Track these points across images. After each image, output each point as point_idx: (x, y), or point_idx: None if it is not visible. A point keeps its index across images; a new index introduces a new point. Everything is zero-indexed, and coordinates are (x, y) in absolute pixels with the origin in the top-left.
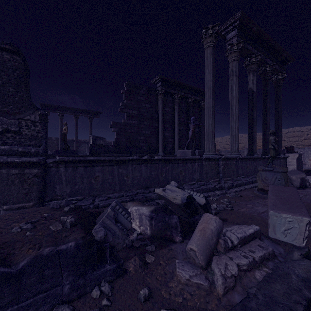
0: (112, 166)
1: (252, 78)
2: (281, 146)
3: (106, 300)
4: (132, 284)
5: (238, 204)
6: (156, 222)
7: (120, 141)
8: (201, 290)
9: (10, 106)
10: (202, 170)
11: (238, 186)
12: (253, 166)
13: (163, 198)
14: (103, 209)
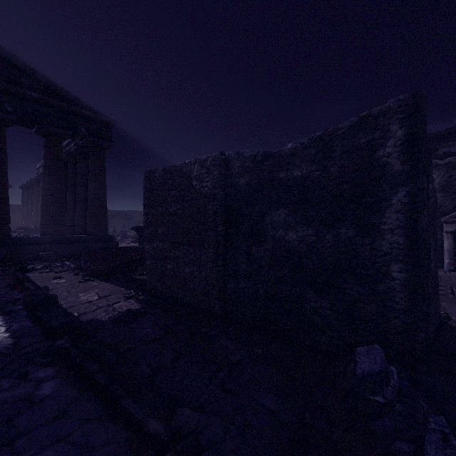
0: None
1: None
2: None
3: None
4: None
5: None
6: None
7: None
8: None
9: None
10: None
11: None
12: None
13: None
14: None
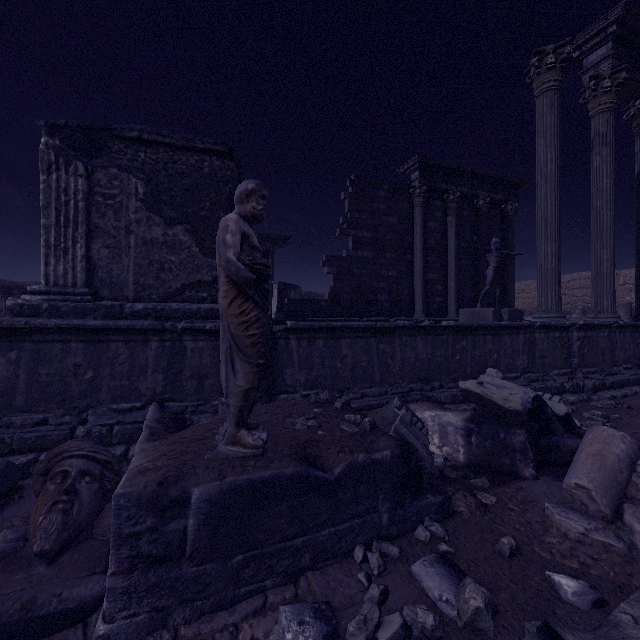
0: (368, 338)
1: None
2: None
3: (445, 545)
4: (475, 531)
5: (630, 423)
6: (481, 440)
7: (340, 292)
8: (611, 554)
9: None
10: (534, 350)
11: (617, 387)
12: None
13: (475, 400)
14: (365, 412)
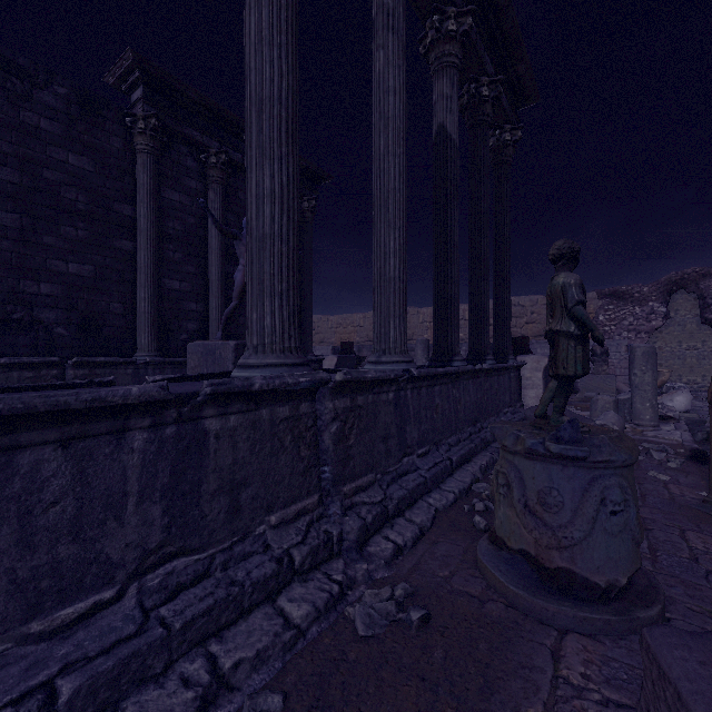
0: None
1: (447, 93)
2: (509, 334)
3: None
4: None
5: None
6: None
7: None
8: None
9: None
10: (200, 475)
11: (408, 507)
12: (453, 404)
13: None
14: None
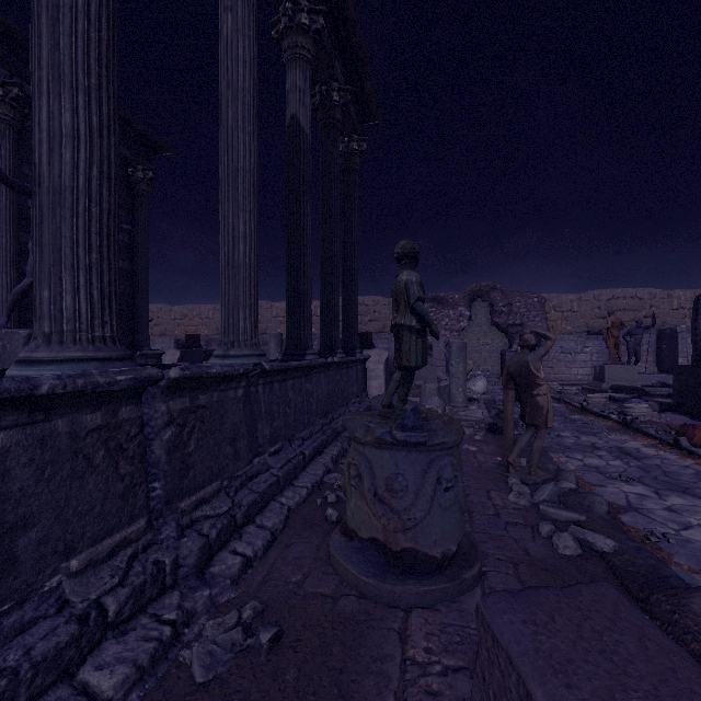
0: None
1: (300, 85)
2: (357, 330)
3: None
4: None
5: None
6: None
7: None
8: None
9: None
10: None
11: (259, 511)
12: (306, 397)
13: None
14: None
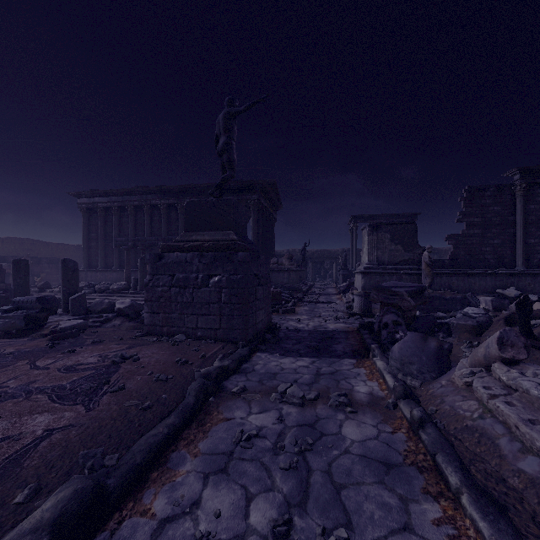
0: (464, 277)
1: None
2: None
3: None
4: None
5: None
6: (495, 303)
7: (457, 255)
8: None
9: (410, 248)
10: None
11: None
12: None
13: (502, 296)
14: None
